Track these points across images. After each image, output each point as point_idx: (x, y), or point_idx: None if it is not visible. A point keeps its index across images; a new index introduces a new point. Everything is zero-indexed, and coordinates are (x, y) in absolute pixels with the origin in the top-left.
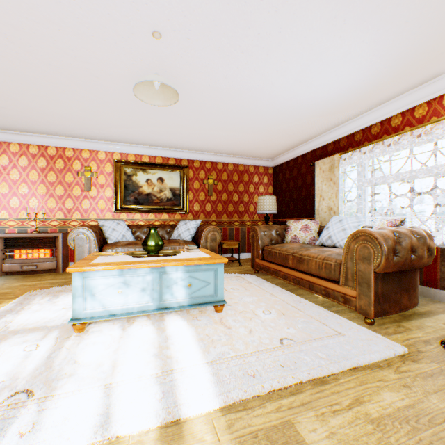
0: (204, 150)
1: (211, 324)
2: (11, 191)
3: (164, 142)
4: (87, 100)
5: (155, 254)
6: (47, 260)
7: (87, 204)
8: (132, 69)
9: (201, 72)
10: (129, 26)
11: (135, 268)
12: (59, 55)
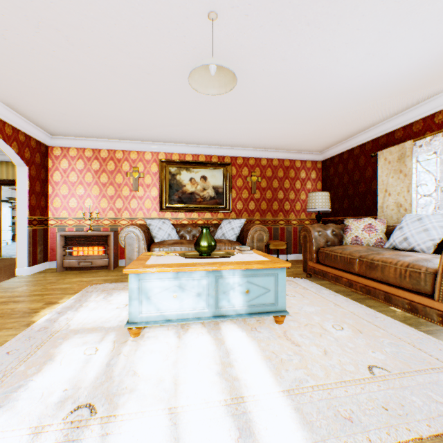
0: (248, 146)
1: (273, 338)
2: (70, 192)
3: (207, 140)
4: (138, 100)
5: (208, 256)
6: (100, 257)
7: (135, 204)
8: (183, 61)
9: (256, 56)
10: (184, 9)
11: (190, 270)
12: (114, 54)
